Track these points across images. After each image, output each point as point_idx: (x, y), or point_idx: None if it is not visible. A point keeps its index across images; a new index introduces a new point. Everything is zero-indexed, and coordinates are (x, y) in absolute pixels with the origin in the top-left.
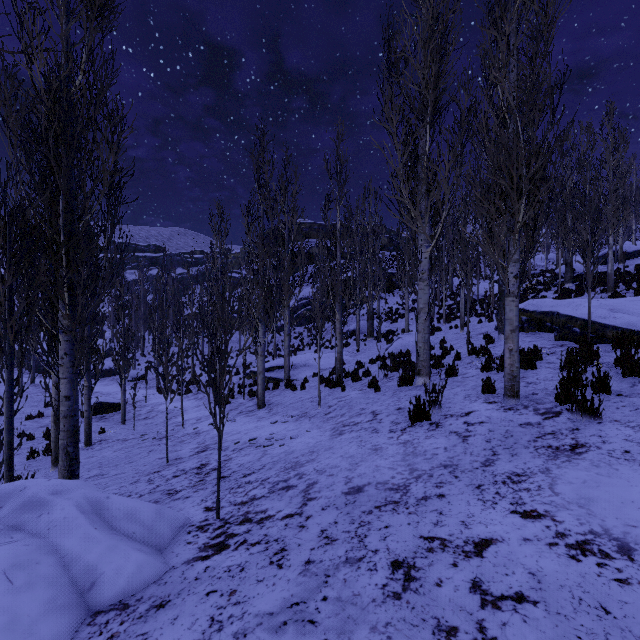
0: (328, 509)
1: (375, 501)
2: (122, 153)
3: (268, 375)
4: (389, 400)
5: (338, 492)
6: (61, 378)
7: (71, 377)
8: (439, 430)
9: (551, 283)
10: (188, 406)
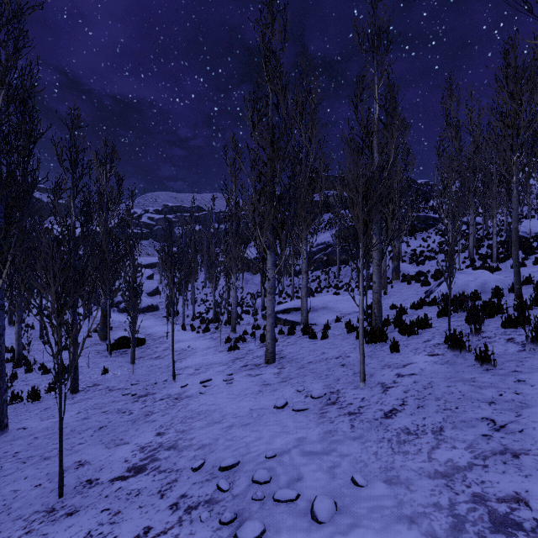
0: None
1: None
2: None
3: (284, 317)
4: None
5: None
6: None
7: None
8: None
9: None
10: (200, 347)
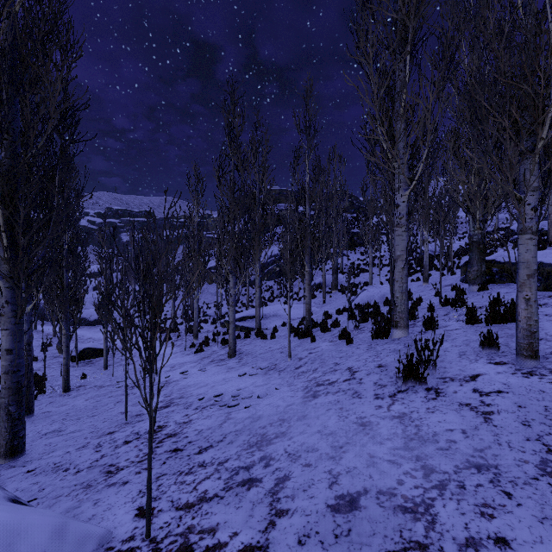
0: (308, 544)
1: (384, 537)
2: (71, 80)
3: (240, 324)
4: (365, 354)
5: (320, 503)
6: (2, 329)
7: (13, 328)
8: (442, 400)
9: (507, 239)
10: (166, 352)
